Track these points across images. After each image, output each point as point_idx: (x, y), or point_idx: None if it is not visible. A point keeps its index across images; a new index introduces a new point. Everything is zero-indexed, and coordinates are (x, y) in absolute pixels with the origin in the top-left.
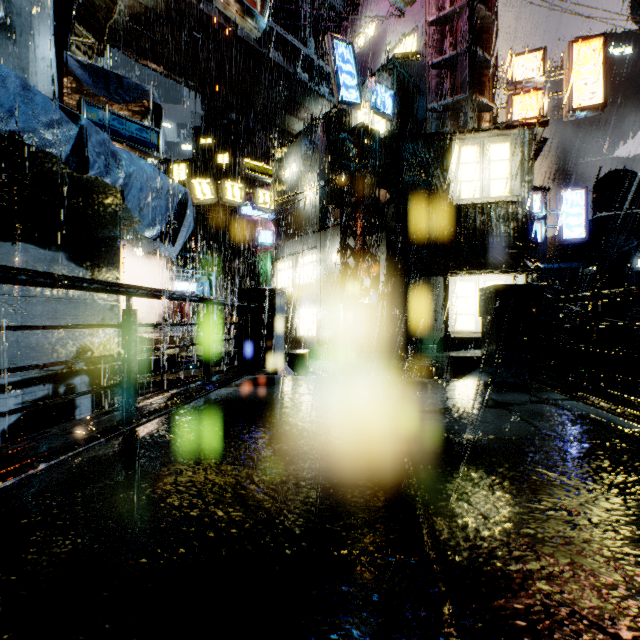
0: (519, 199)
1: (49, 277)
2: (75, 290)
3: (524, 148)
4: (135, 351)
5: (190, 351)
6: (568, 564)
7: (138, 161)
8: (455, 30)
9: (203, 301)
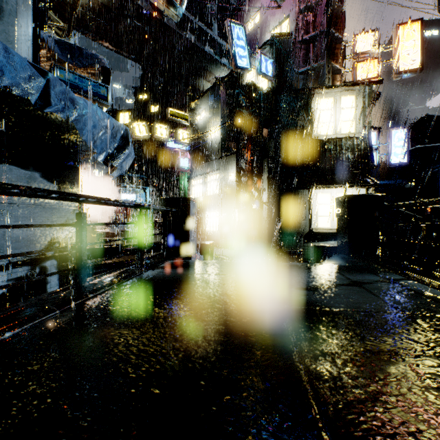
0: (361, 135)
1: (15, 188)
2: (37, 198)
3: (365, 99)
4: (85, 244)
5: (131, 242)
6: (438, 432)
7: (91, 106)
8: (316, 17)
9: (137, 207)
